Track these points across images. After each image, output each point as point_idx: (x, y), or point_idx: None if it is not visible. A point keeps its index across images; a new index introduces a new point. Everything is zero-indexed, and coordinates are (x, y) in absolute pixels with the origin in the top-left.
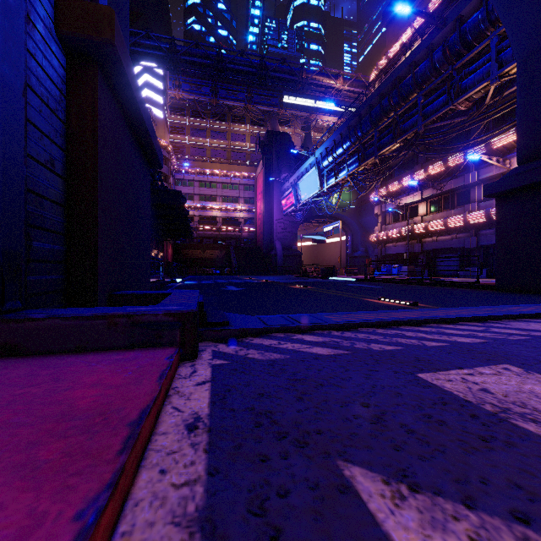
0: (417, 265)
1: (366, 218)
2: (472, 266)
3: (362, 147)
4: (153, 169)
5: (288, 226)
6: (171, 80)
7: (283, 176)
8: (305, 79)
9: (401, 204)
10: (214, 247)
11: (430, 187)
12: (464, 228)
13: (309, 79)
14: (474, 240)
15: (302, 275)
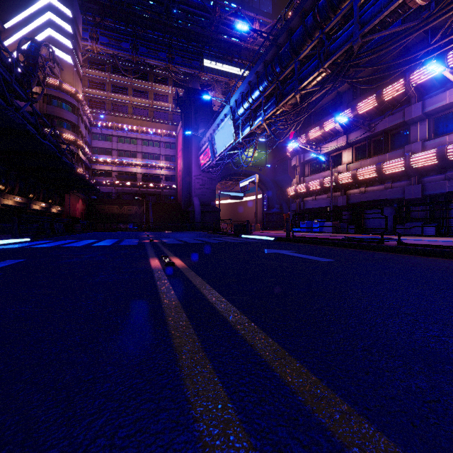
0: (340, 221)
1: (281, 177)
2: (413, 221)
3: (280, 85)
4: (2, 87)
5: (206, 183)
6: (87, 31)
7: (201, 131)
8: (219, 18)
9: (321, 153)
10: (132, 202)
11: (360, 126)
12: (402, 175)
13: (223, 19)
14: (418, 188)
15: (214, 232)
